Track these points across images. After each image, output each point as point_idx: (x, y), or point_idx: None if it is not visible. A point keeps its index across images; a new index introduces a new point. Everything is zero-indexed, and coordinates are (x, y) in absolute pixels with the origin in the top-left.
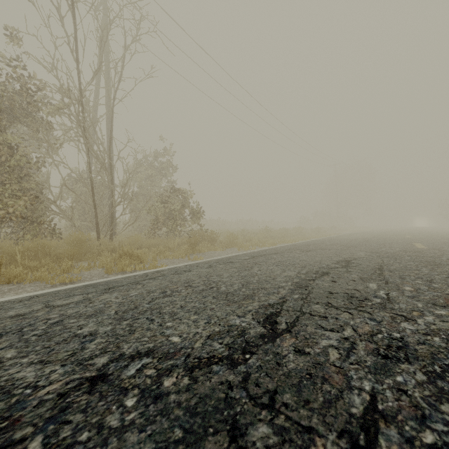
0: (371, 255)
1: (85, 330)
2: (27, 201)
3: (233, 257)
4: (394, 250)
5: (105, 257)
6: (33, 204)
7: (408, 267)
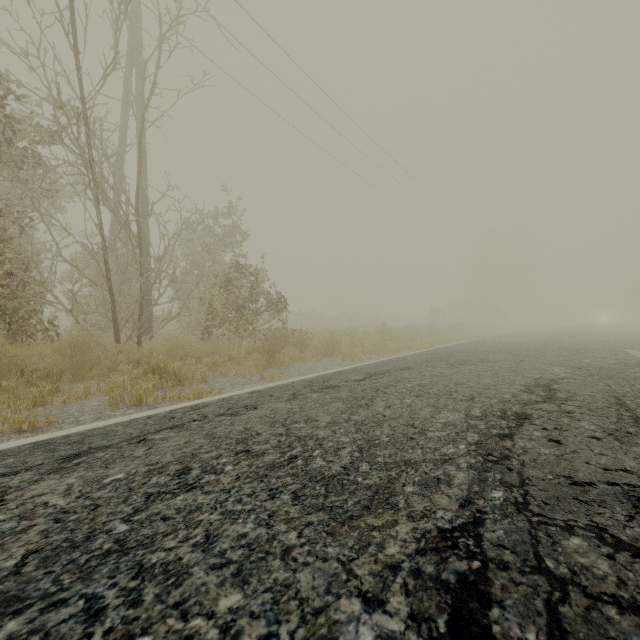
0: (576, 372)
1: None
2: None
3: (335, 376)
4: (606, 362)
5: (120, 374)
6: (2, 286)
7: None
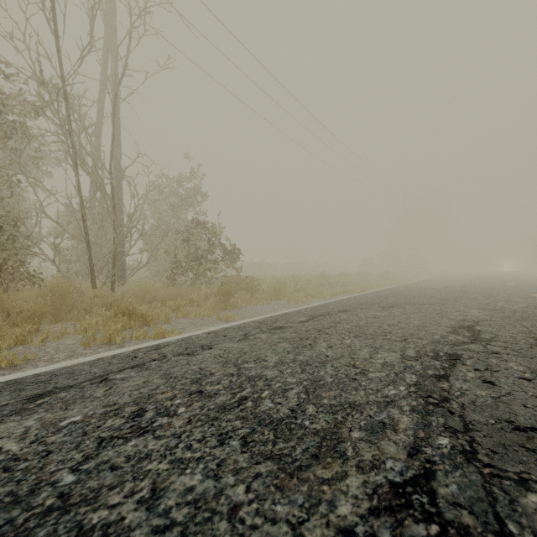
0: (493, 314)
1: None
2: None
3: (282, 318)
4: (518, 305)
5: (94, 315)
6: None
7: None
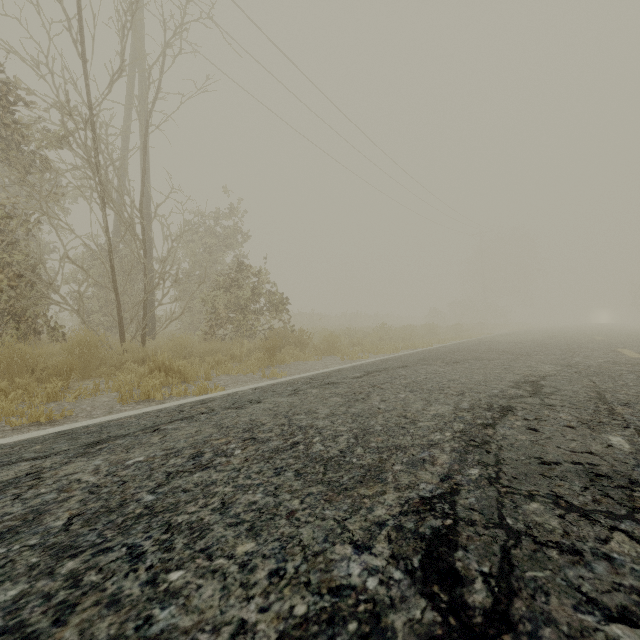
0: (565, 370)
1: None
2: (2, 282)
3: (334, 374)
4: (596, 360)
5: (127, 372)
6: (12, 287)
7: None
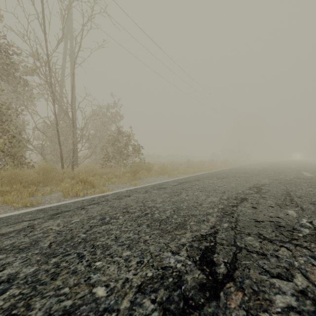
0: (274, 181)
1: (5, 273)
2: (6, 140)
3: (164, 183)
4: (289, 177)
5: (65, 183)
6: (10, 142)
7: (311, 193)
